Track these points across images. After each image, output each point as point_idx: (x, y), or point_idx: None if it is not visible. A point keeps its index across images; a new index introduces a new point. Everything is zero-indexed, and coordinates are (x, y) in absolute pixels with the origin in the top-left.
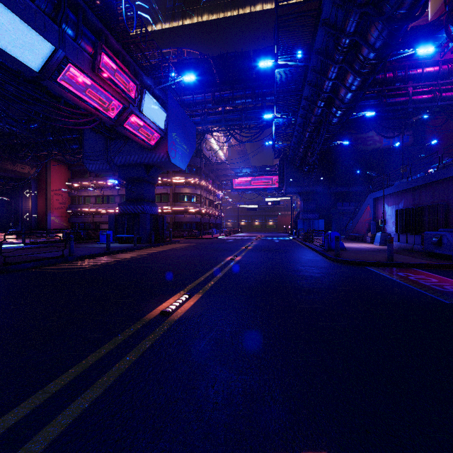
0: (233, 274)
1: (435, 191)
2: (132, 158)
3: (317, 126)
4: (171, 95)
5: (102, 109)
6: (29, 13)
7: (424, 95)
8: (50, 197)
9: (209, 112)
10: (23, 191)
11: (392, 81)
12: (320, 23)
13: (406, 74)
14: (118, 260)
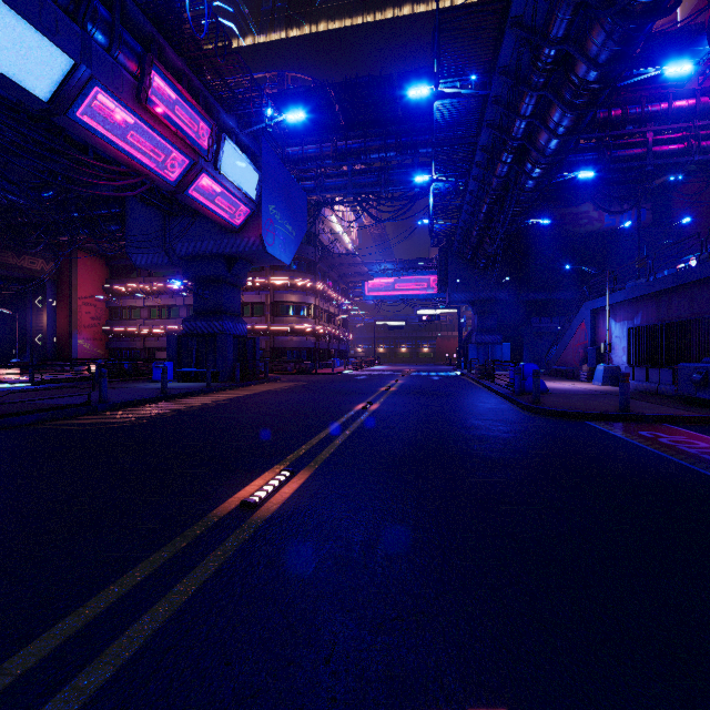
0: (366, 435)
1: (695, 297)
2: (204, 245)
3: (501, 194)
4: (267, 145)
5: (155, 165)
6: (30, 3)
7: (672, 144)
8: (76, 309)
9: (329, 174)
10: (34, 299)
11: (620, 123)
12: (508, 23)
13: (643, 111)
14: (179, 409)
